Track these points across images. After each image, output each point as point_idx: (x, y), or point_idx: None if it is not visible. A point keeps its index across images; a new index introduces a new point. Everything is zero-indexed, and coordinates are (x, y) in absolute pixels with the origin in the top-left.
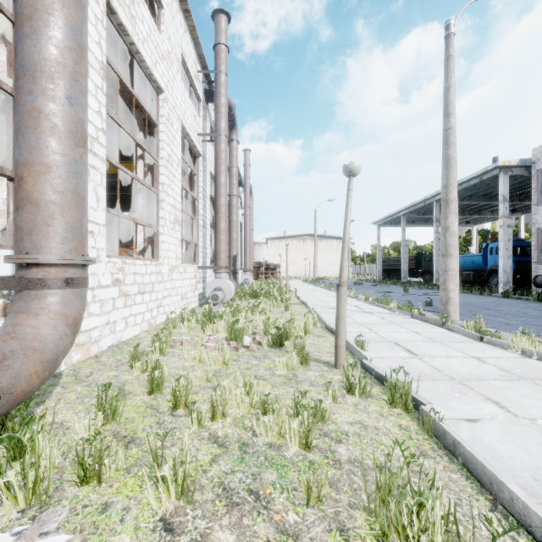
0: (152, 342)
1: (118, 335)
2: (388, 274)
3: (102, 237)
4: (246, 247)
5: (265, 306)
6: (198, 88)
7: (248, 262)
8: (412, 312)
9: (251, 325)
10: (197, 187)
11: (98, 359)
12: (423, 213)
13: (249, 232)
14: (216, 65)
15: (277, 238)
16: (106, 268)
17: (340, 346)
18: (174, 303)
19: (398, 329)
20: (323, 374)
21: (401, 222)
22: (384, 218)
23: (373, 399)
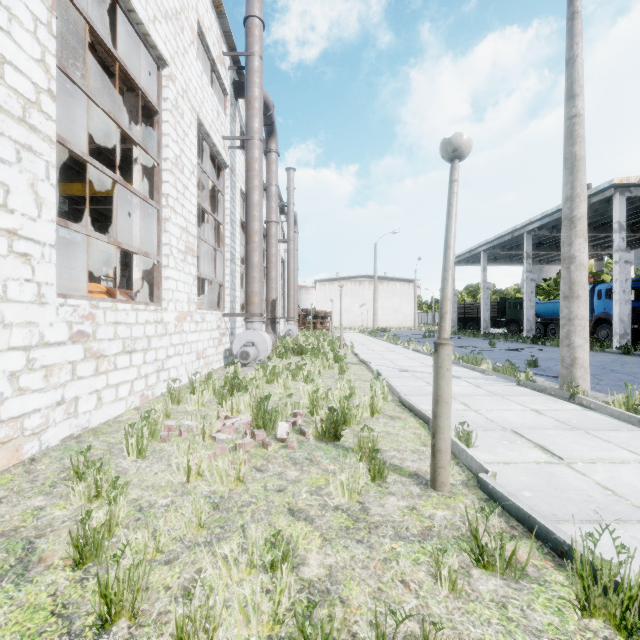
0: (125, 436)
1: (82, 419)
2: (464, 324)
3: (50, 265)
4: (289, 290)
5: (312, 368)
6: (223, 76)
7: (292, 308)
8: (516, 377)
9: (292, 398)
10: (223, 209)
11: (31, 466)
12: (509, 249)
13: (293, 271)
14: (247, 45)
15: (328, 280)
16: (57, 314)
17: (441, 451)
18: (185, 364)
19: (507, 405)
20: (413, 505)
21: (482, 259)
22: (459, 255)
23: (532, 582)
